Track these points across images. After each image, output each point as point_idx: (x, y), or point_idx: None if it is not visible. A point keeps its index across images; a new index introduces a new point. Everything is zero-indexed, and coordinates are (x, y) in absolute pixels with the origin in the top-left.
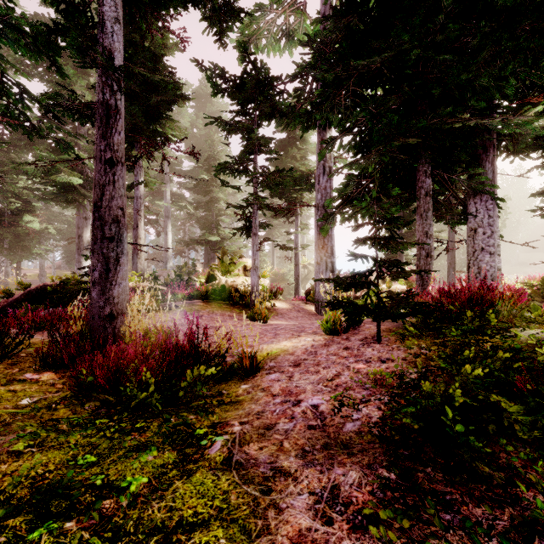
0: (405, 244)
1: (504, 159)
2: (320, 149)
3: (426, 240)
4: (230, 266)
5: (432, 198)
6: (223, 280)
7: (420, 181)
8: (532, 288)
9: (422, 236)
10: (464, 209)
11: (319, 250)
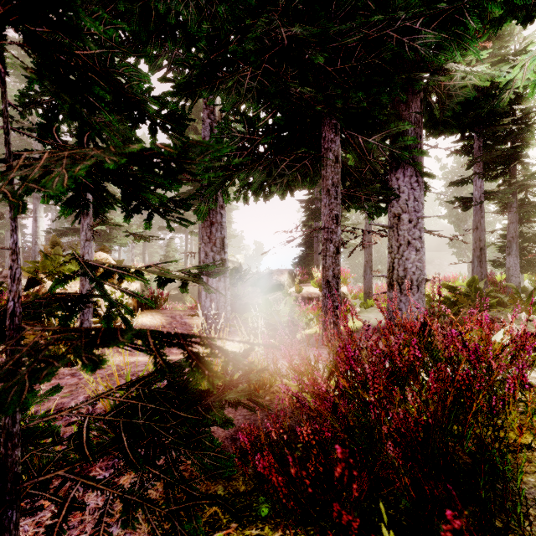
0: (87, 157)
1: (427, 131)
2: (205, 102)
3: (334, 228)
4: (68, 264)
5: (343, 169)
6: (47, 287)
7: (326, 140)
8: (460, 295)
9: (329, 222)
10: (384, 184)
11: (203, 242)
